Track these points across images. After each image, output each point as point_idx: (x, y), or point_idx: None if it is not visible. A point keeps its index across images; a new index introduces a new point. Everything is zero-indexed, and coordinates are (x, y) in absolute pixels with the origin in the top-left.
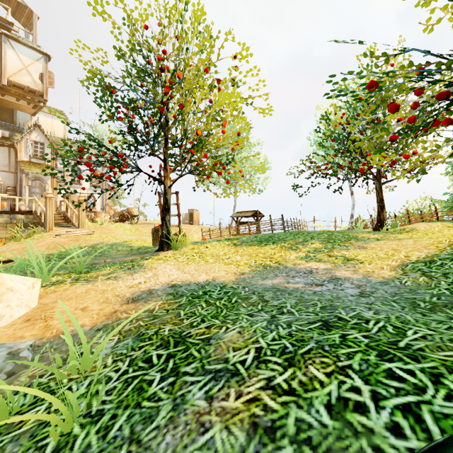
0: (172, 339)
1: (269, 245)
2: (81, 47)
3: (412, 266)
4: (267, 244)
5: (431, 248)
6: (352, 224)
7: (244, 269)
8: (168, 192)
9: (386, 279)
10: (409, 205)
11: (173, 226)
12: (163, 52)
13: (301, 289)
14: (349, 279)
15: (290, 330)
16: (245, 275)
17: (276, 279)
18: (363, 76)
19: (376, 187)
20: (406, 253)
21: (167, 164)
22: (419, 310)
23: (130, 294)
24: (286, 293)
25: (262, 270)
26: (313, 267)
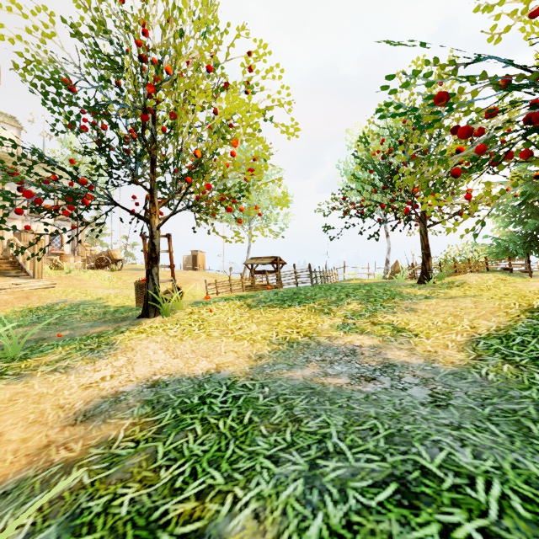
0: (131, 531)
1: (294, 307)
2: (7, 10)
3: (485, 344)
4: (291, 305)
5: (500, 316)
6: (387, 271)
7: (262, 348)
8: (155, 235)
9: (459, 368)
10: (450, 250)
11: (164, 281)
12: (143, 32)
13: (347, 388)
14: (407, 366)
15: (347, 508)
16: (264, 360)
17: (308, 367)
18: (431, 83)
19: (421, 230)
20: (471, 322)
21: (154, 196)
22: (537, 444)
23: (83, 402)
24: (326, 399)
25: (288, 349)
26: (355, 344)
